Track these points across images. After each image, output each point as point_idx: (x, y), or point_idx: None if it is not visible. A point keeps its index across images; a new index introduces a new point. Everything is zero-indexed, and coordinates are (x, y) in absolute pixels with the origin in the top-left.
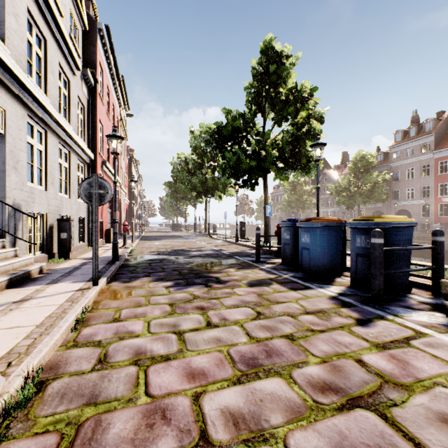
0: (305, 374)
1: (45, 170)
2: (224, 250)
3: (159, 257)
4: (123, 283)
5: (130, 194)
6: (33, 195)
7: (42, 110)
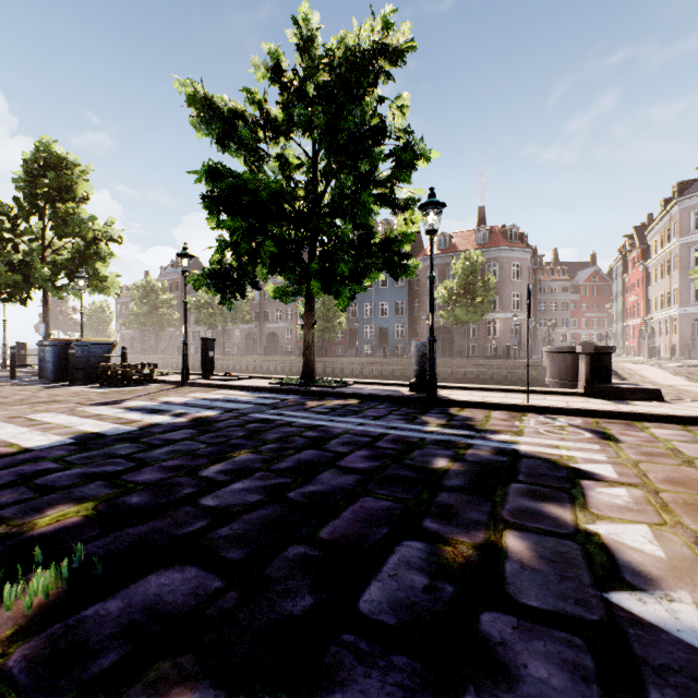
0: None
1: None
2: None
3: None
4: None
5: None
6: None
7: None
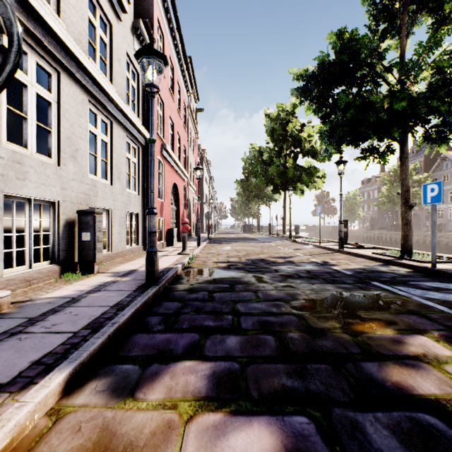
0: None
1: (57, 134)
2: (332, 263)
3: (228, 274)
4: (112, 395)
5: (201, 194)
6: (20, 167)
7: (41, 27)
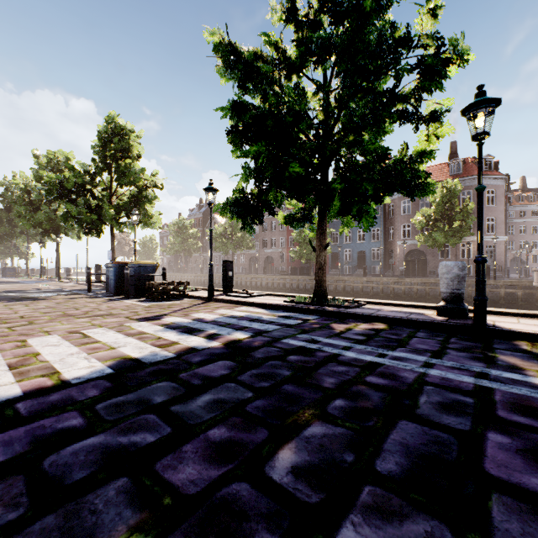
0: (61, 308)
1: None
2: (67, 289)
3: None
4: None
5: None
6: None
7: None
